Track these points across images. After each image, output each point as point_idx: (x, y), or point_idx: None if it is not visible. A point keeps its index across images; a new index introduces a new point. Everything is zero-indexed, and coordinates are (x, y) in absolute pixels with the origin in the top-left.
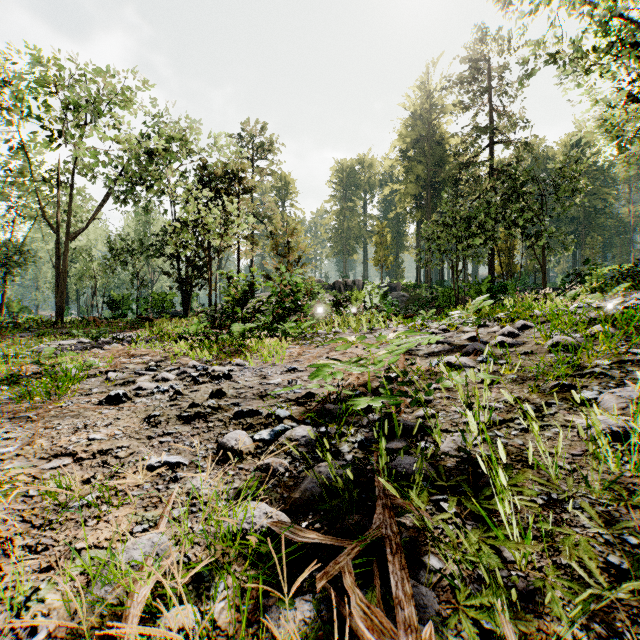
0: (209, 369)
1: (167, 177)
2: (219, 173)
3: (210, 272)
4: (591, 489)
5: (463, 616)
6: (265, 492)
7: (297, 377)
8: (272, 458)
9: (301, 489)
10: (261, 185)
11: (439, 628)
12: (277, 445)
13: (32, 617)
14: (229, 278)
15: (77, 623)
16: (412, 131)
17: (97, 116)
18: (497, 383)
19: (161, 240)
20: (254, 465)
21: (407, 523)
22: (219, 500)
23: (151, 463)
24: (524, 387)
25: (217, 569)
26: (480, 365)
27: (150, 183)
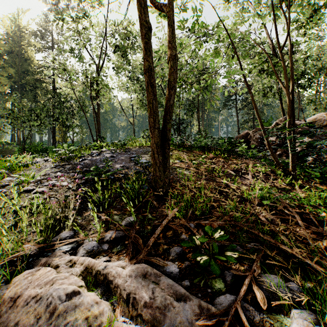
0: None
1: None
2: None
3: None
4: None
5: None
6: None
7: None
8: None
9: None
10: None
11: None
12: None
13: None
14: None
15: None
16: (5, 44)
17: None
18: None
19: None
20: None
21: None
22: None
23: None
24: None
25: None
26: None
27: None
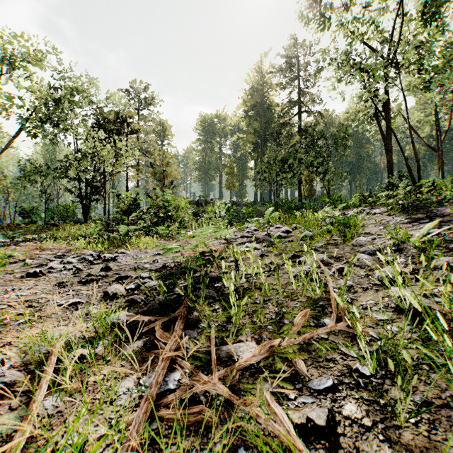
0: (101, 256)
1: (70, 118)
2: (112, 118)
3: (105, 190)
4: (279, 295)
5: (203, 335)
6: (129, 310)
7: (159, 258)
8: (134, 295)
9: (148, 306)
10: (144, 129)
11: (193, 341)
12: (139, 290)
13: (1, 360)
14: (118, 195)
15: (26, 360)
16: (251, 99)
17: (11, 67)
18: (267, 256)
19: (65, 165)
20: (124, 300)
21: (196, 315)
22: (101, 307)
23: (62, 303)
24: (278, 257)
25: (99, 338)
26: (250, 245)
27: (56, 122)
